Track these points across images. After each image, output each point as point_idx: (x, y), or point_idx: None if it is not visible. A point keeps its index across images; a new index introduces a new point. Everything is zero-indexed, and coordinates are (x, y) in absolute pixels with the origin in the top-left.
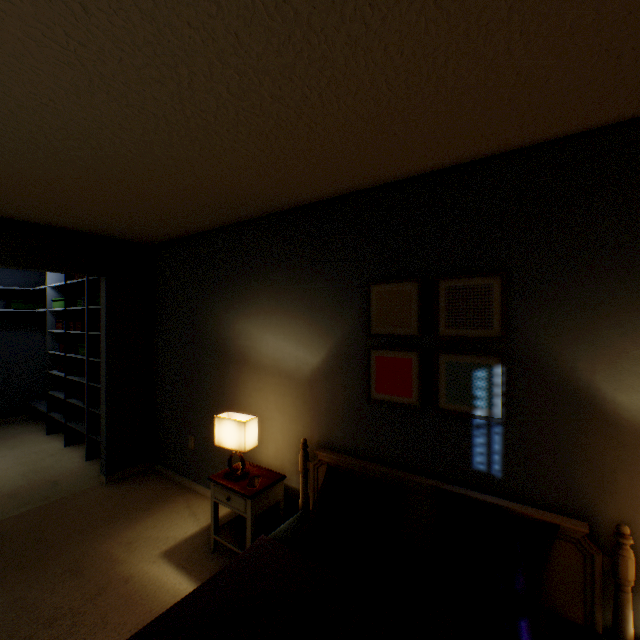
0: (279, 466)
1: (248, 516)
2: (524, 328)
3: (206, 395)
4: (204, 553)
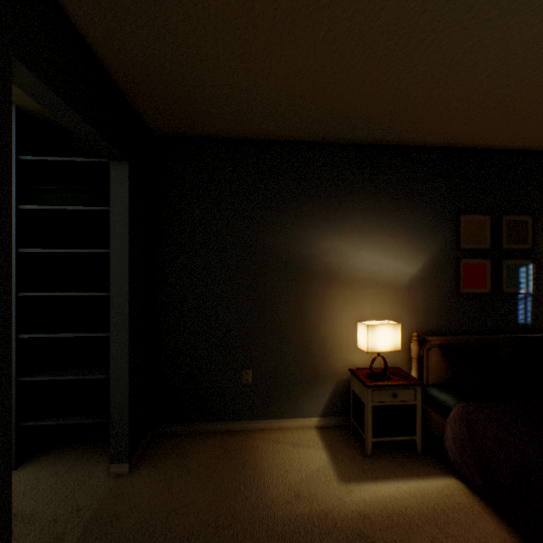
0: (376, 365)
1: (418, 402)
2: (540, 244)
3: (273, 319)
4: (366, 461)
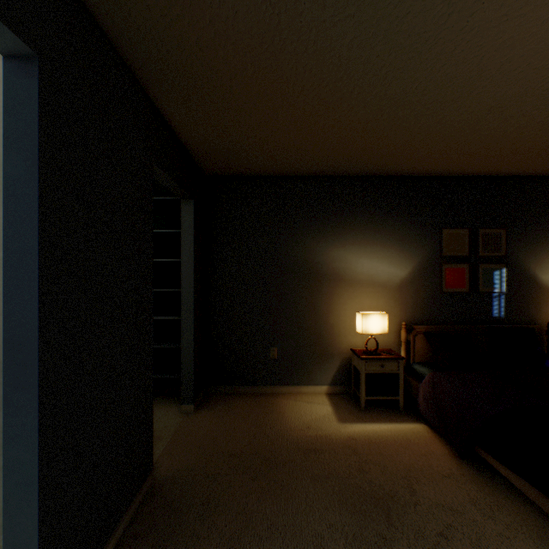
0: (373, 347)
1: (400, 371)
2: (512, 252)
3: (293, 310)
4: (360, 412)
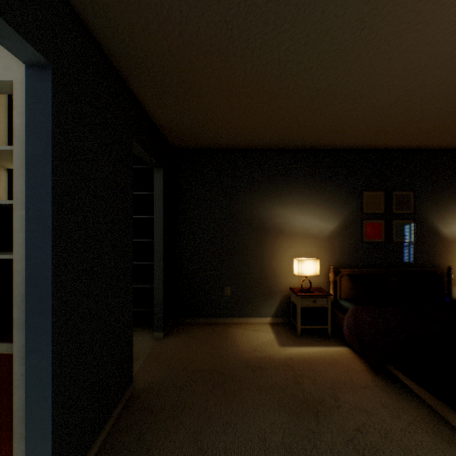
0: (307, 286)
1: (329, 306)
2: (419, 210)
3: (243, 256)
4: (297, 338)
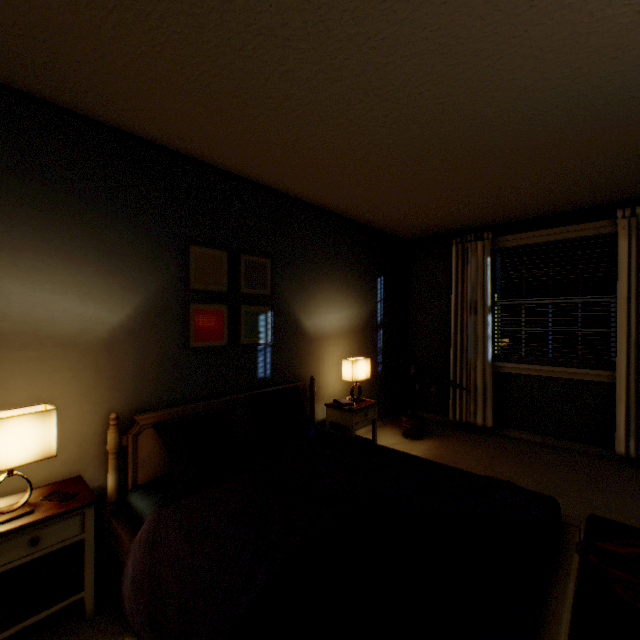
0: (41, 481)
1: (90, 533)
2: (279, 290)
3: None
4: None
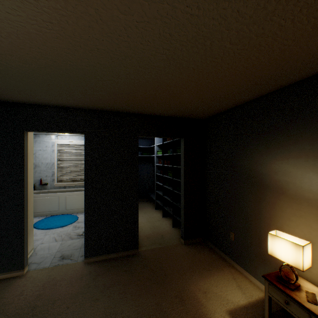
0: None
1: None
2: None
3: (243, 209)
4: None
